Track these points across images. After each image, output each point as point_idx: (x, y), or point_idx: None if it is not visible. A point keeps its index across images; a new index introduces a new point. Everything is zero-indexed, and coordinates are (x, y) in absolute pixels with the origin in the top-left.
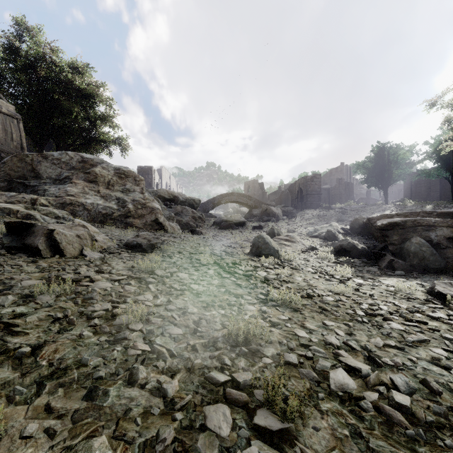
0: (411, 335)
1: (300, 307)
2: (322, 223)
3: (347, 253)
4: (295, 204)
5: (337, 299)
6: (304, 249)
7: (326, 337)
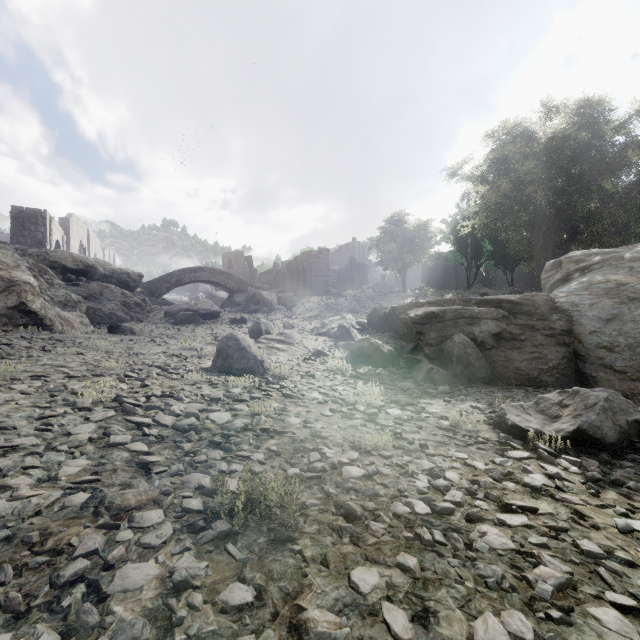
0: (538, 567)
1: (293, 521)
2: (331, 315)
3: (368, 360)
4: (296, 289)
5: (372, 472)
6: (307, 355)
7: None
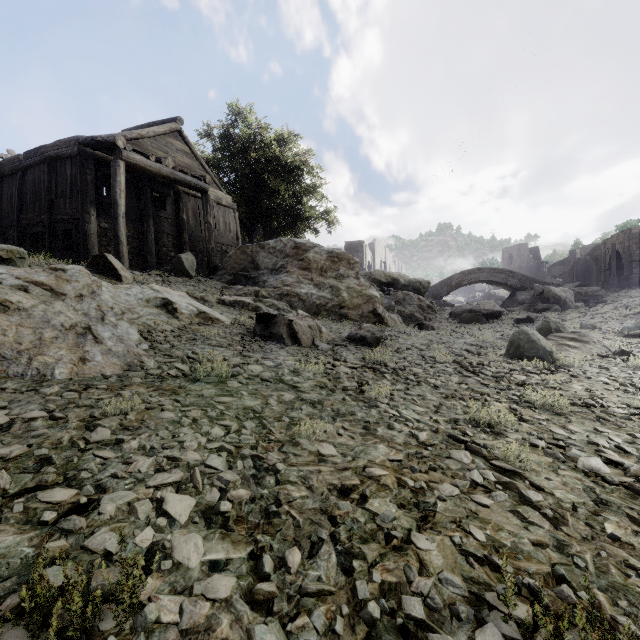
0: None
1: (567, 413)
2: None
3: None
4: (604, 281)
5: (632, 413)
6: (605, 354)
7: (591, 438)
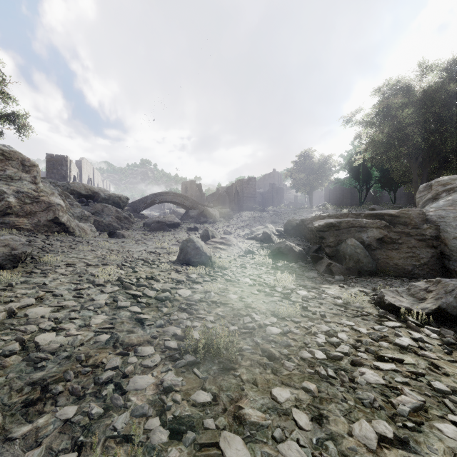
0: (400, 396)
1: (234, 358)
2: (257, 225)
3: (284, 257)
4: (232, 206)
5: (286, 331)
6: (241, 253)
7: (283, 451)
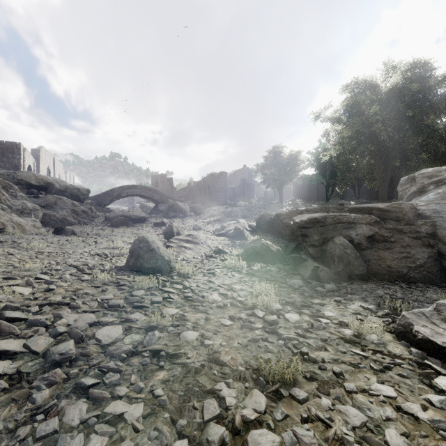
0: None
1: None
2: (229, 219)
3: (260, 257)
4: (203, 201)
5: (290, 444)
6: (210, 253)
7: None
